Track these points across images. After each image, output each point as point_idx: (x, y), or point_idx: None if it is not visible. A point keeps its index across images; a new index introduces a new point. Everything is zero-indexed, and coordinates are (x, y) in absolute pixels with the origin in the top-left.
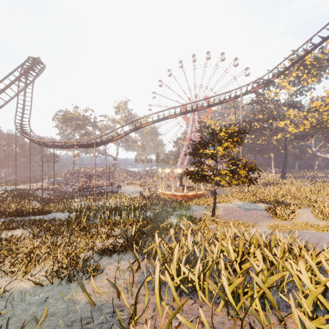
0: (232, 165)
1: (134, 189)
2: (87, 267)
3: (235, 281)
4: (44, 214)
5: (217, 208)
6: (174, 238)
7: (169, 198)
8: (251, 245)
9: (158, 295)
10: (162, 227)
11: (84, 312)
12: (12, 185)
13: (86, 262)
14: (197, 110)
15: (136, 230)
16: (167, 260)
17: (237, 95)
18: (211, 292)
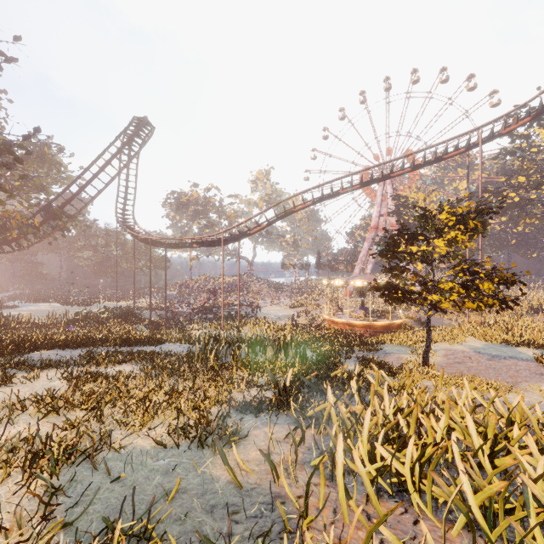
0: (464, 273)
1: (282, 313)
2: (223, 428)
3: (488, 486)
4: (155, 345)
5: (431, 351)
6: (357, 397)
7: (342, 329)
8: (511, 425)
9: (343, 488)
10: (333, 377)
11: (226, 496)
12: (112, 301)
13: (222, 421)
14: (392, 177)
15: (291, 379)
16: (350, 434)
17: (472, 143)
18: (435, 500)
